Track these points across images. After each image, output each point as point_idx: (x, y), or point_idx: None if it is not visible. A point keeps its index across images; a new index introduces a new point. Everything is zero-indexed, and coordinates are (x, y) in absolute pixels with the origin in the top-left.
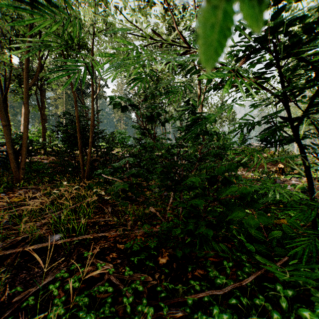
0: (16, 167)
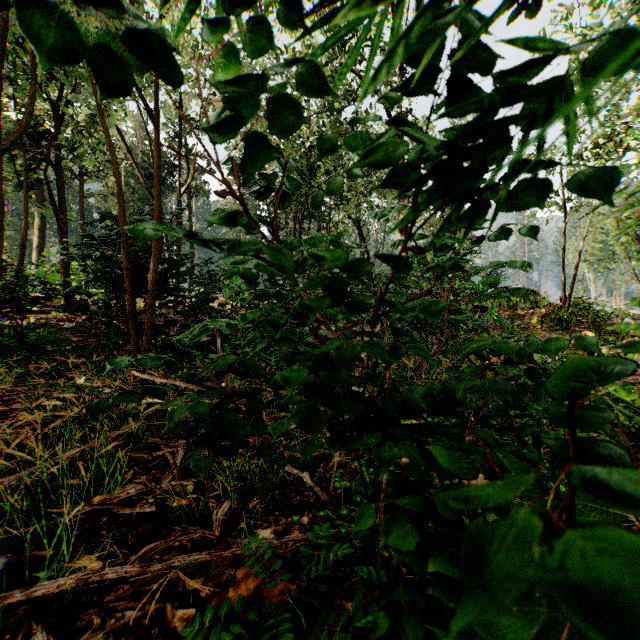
0: None
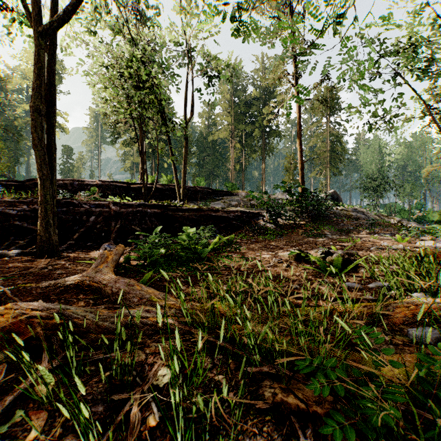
0: None
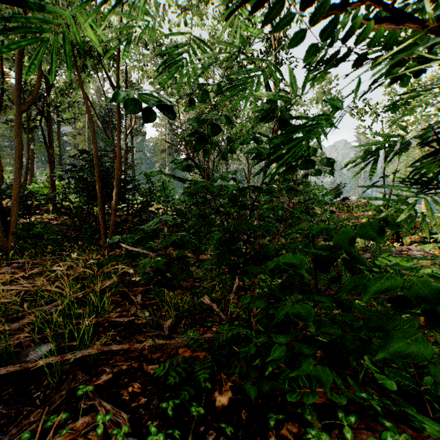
0: (2, 230)
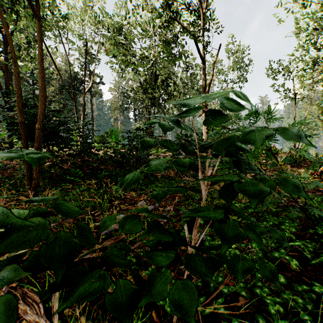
0: None
